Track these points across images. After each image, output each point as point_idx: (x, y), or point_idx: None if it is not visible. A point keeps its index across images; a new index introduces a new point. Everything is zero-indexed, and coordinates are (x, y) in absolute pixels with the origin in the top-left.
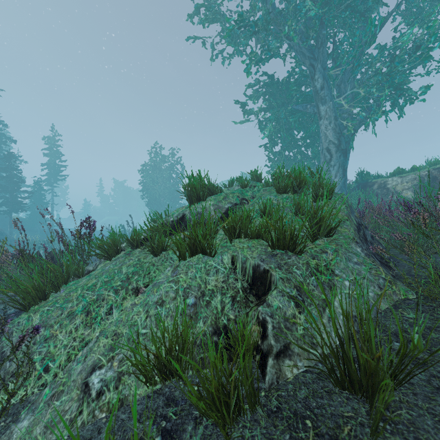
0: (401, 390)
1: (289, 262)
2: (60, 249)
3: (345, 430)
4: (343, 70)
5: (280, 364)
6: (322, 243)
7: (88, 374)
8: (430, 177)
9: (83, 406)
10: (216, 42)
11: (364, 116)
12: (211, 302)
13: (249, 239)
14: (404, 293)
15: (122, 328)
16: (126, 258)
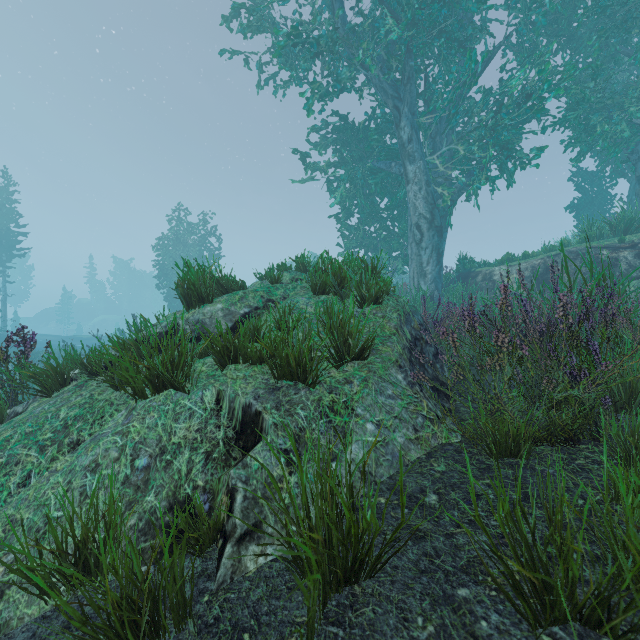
0: (380, 577)
1: (295, 399)
2: None
3: None
4: (437, 118)
5: (242, 551)
6: (350, 369)
7: None
8: (543, 267)
9: None
10: (265, 62)
11: (464, 182)
12: (173, 463)
13: (250, 365)
14: (447, 435)
15: (24, 511)
16: (75, 392)
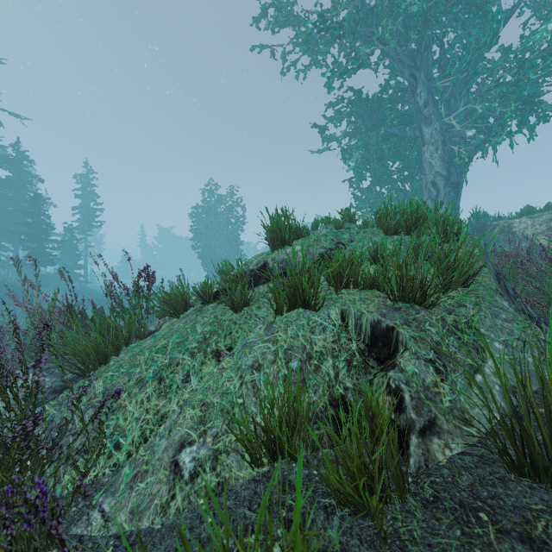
0: None
1: (419, 317)
2: (111, 306)
3: (538, 527)
4: (454, 81)
5: (427, 443)
6: (456, 295)
7: (176, 451)
8: None
9: (175, 490)
10: (287, 52)
11: (481, 139)
12: (321, 367)
13: (361, 290)
14: None
15: (212, 397)
16: (198, 315)
